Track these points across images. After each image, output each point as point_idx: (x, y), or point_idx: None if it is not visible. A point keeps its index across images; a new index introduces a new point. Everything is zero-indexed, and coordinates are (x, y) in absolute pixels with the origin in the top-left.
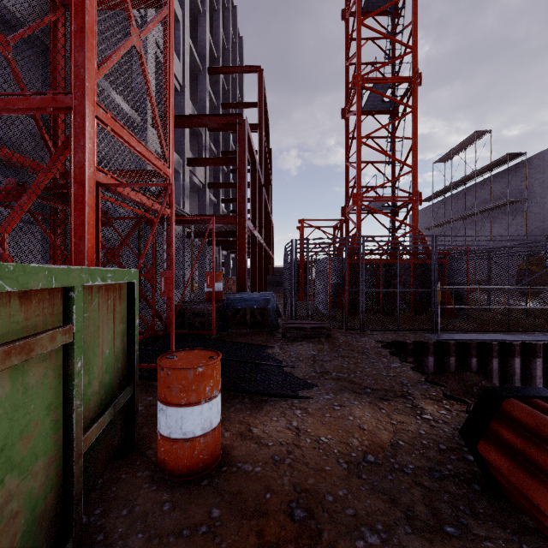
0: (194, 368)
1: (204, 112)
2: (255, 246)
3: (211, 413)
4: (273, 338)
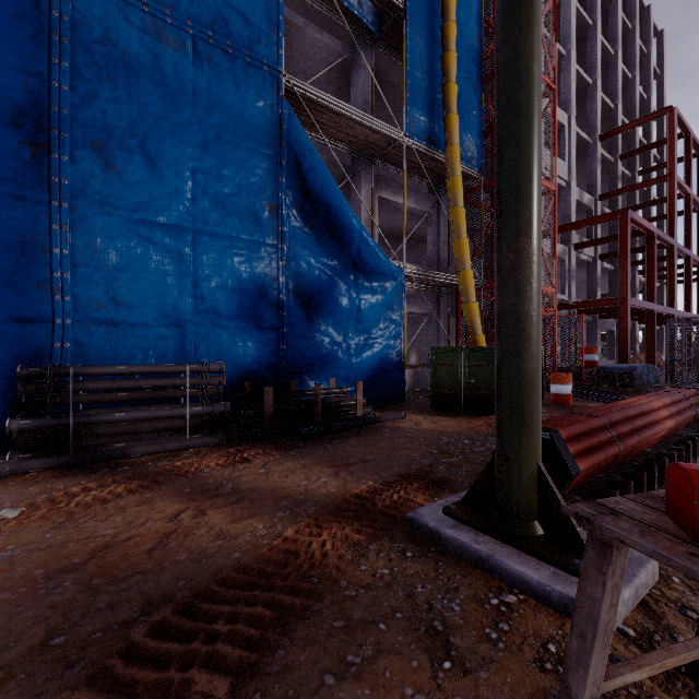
0: (561, 374)
1: (593, 184)
2: (652, 319)
3: (567, 389)
4: (634, 394)
